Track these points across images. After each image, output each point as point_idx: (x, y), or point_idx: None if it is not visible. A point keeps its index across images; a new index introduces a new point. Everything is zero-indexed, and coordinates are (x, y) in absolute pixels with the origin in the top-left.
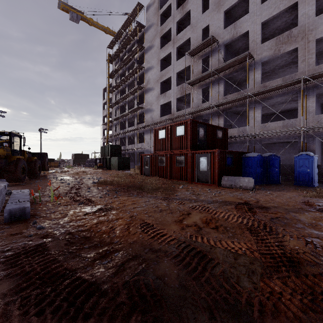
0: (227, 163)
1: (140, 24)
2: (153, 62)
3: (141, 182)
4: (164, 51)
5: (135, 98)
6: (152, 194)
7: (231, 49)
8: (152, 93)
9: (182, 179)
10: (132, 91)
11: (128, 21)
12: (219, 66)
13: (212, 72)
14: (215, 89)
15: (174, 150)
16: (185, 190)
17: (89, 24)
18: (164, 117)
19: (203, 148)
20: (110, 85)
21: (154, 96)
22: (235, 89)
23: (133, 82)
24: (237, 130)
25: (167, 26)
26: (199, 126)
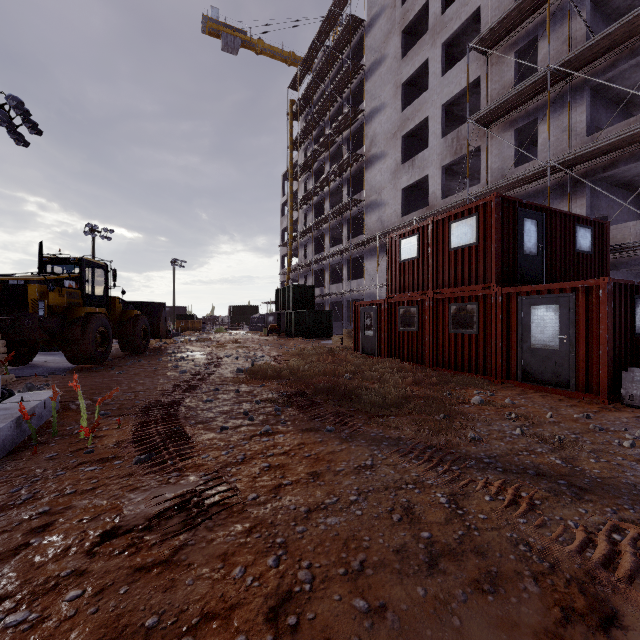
0: (638, 325)
1: (354, 18)
2: (384, 94)
3: (353, 374)
4: (410, 61)
5: (343, 182)
6: (383, 426)
7: (608, 5)
8: (381, 166)
9: (471, 371)
10: (339, 168)
11: (330, 20)
12: (576, 51)
13: (550, 74)
14: (556, 123)
15: (444, 289)
16: (497, 414)
17: (257, 53)
18: (411, 216)
19: (534, 280)
20: (295, 164)
21: (387, 171)
22: (617, 117)
23: (341, 149)
24: (636, 229)
25: (418, 0)
26: (524, 215)
